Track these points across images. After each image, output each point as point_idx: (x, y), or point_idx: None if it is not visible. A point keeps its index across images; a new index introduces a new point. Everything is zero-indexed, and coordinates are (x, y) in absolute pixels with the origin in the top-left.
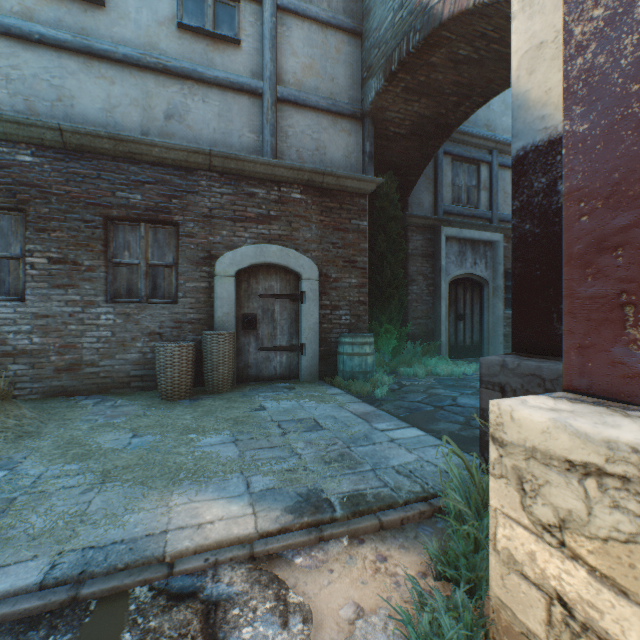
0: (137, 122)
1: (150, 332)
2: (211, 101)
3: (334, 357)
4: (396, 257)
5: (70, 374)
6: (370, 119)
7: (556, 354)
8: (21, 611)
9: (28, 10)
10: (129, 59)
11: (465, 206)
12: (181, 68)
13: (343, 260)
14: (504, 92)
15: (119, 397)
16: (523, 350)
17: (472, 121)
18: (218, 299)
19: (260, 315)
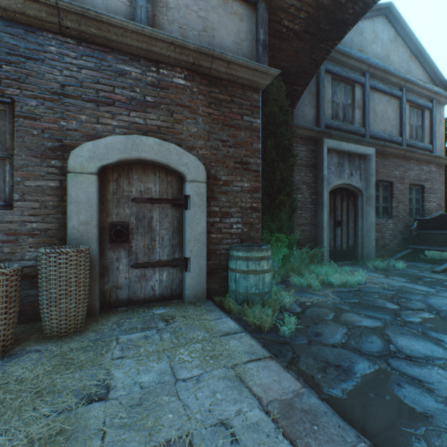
0: None
1: None
2: None
3: (224, 271)
4: (286, 163)
5: None
6: (264, 4)
7: None
8: None
9: None
10: None
11: (342, 122)
12: None
13: (234, 161)
14: (374, 22)
15: None
16: None
17: (348, 45)
18: (72, 203)
19: (133, 224)
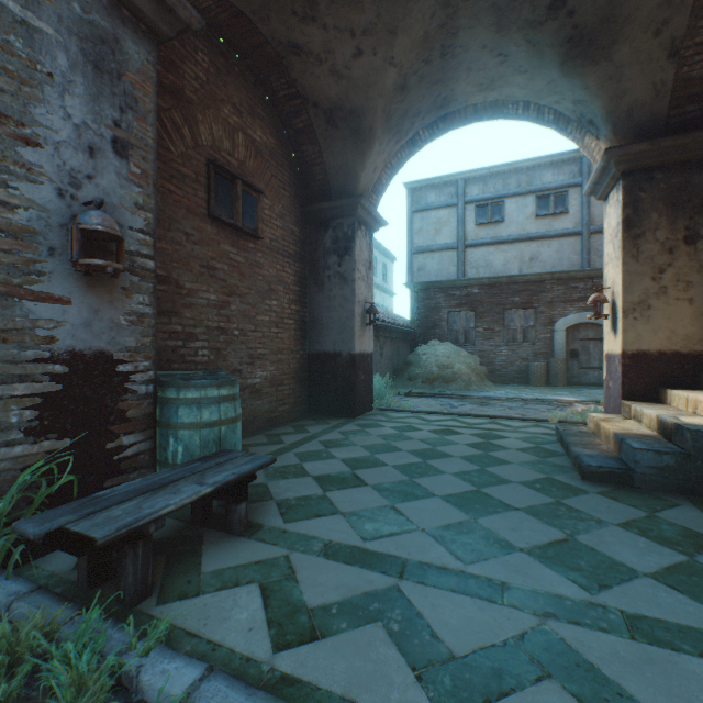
0: (516, 266)
1: (522, 358)
2: (551, 246)
3: None
4: None
5: (490, 374)
6: None
7: None
8: (534, 400)
9: (476, 234)
10: (513, 240)
11: None
12: (537, 236)
13: None
14: None
15: (511, 384)
16: None
17: None
18: (555, 342)
19: (579, 350)
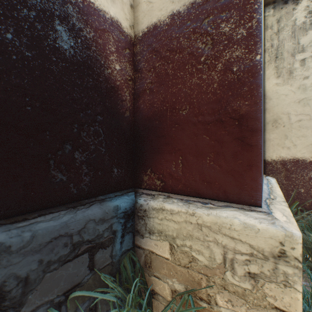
0: None
1: None
2: None
3: None
4: None
5: None
6: None
7: (54, 204)
8: None
9: None
10: None
11: None
12: None
13: None
14: None
15: None
16: (2, 215)
17: None
18: None
19: None
